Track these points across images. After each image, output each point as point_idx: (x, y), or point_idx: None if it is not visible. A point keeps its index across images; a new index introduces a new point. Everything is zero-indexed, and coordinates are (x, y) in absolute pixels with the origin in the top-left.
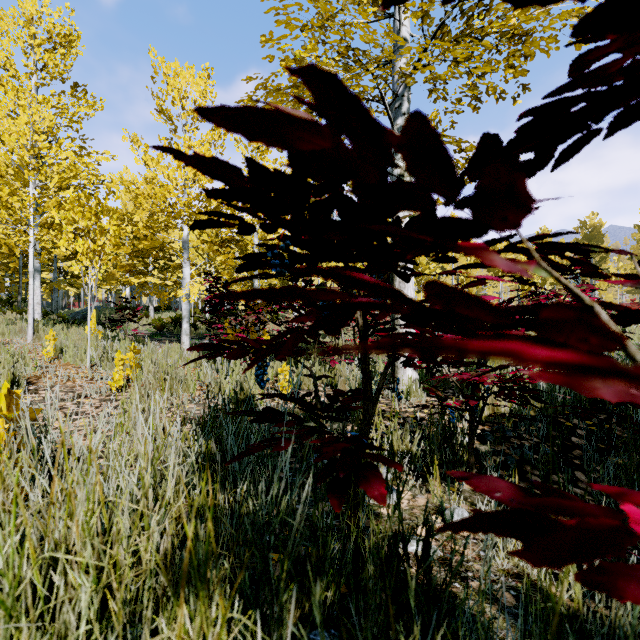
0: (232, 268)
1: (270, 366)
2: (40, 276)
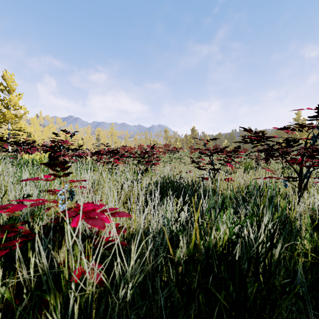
0: None
1: None
2: None
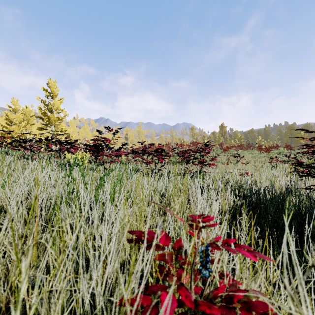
0: None
1: None
2: None
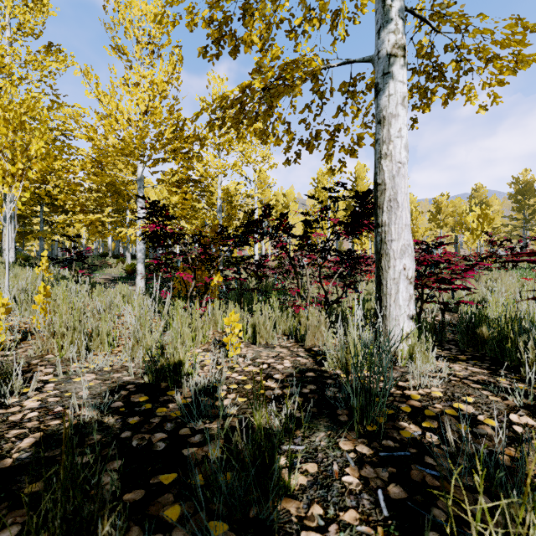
0: (187, 207)
1: (225, 310)
2: (13, 222)
